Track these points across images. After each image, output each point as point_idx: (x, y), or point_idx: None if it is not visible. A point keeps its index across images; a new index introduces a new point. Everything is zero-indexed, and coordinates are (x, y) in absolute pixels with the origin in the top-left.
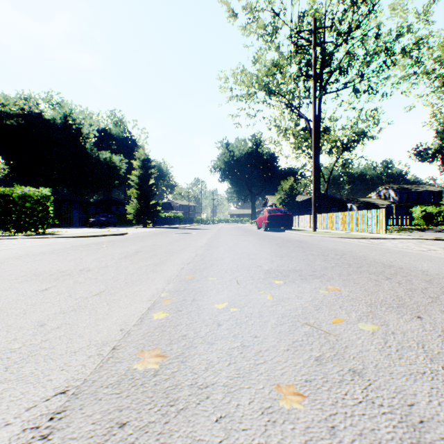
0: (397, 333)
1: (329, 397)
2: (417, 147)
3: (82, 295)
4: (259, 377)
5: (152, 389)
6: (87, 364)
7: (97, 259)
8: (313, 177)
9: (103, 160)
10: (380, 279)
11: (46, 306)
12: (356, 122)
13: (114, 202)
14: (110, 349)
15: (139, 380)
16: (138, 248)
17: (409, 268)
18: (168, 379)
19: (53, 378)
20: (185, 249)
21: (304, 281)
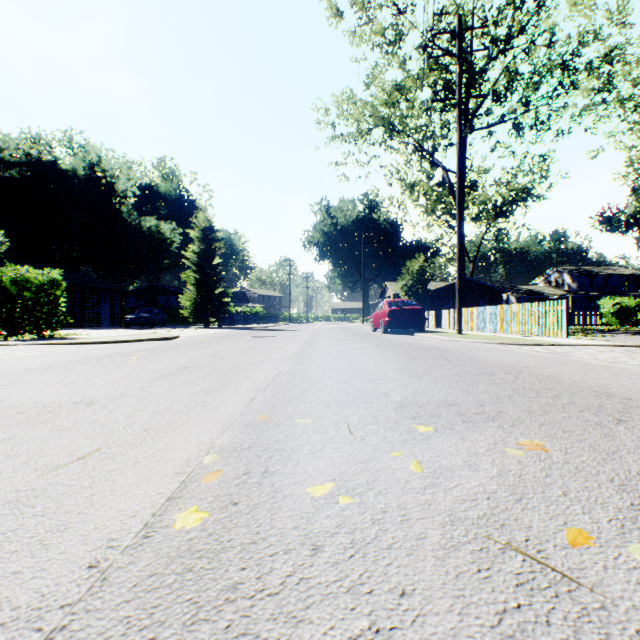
0: None
1: None
2: (604, 211)
3: (50, 460)
4: None
5: None
6: None
7: (114, 380)
8: (458, 253)
9: (146, 230)
10: (606, 422)
11: None
12: (516, 175)
13: (163, 291)
14: None
15: None
16: (187, 360)
17: None
18: None
19: None
20: (262, 363)
21: (470, 426)
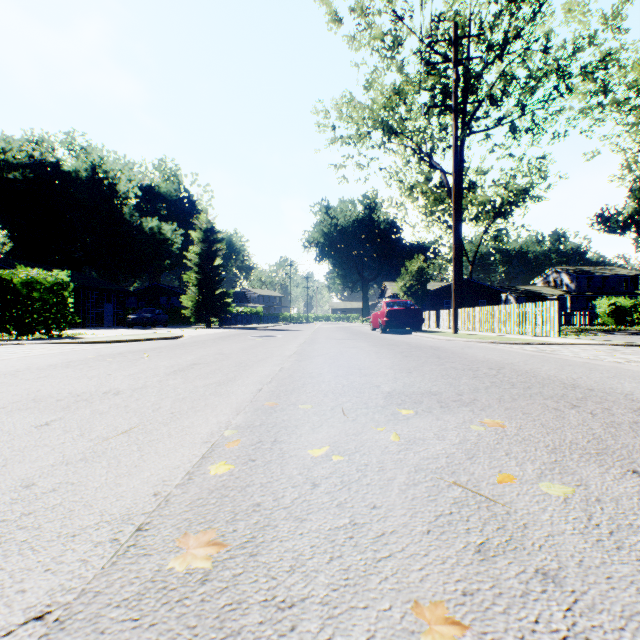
0: (606, 500)
1: (507, 627)
2: (602, 212)
3: (100, 433)
4: (382, 586)
5: (196, 611)
6: (89, 559)
7: (132, 375)
8: (453, 255)
9: (147, 231)
10: (562, 407)
11: (40, 453)
12: (515, 176)
13: (165, 291)
14: (133, 530)
15: (174, 592)
16: (195, 358)
17: (604, 390)
18: (225, 589)
19: (26, 587)
20: (265, 360)
21: (445, 410)
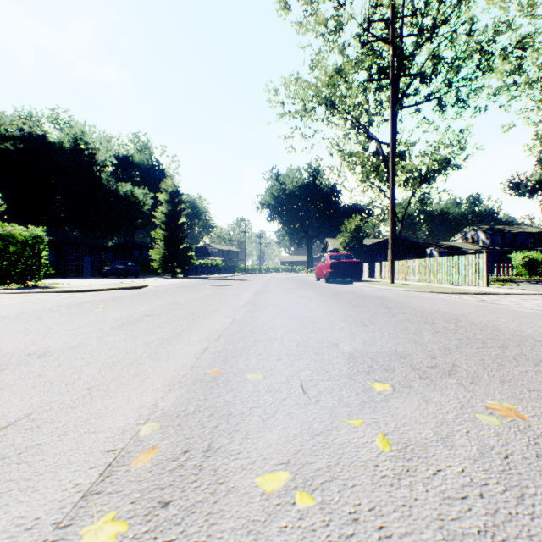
0: None
1: None
2: (513, 178)
3: None
4: None
5: None
6: None
7: (75, 329)
8: (391, 213)
9: (122, 194)
10: None
11: None
12: (438, 147)
13: (137, 246)
14: None
15: None
16: (149, 308)
17: None
18: None
19: None
20: (218, 311)
21: (428, 383)
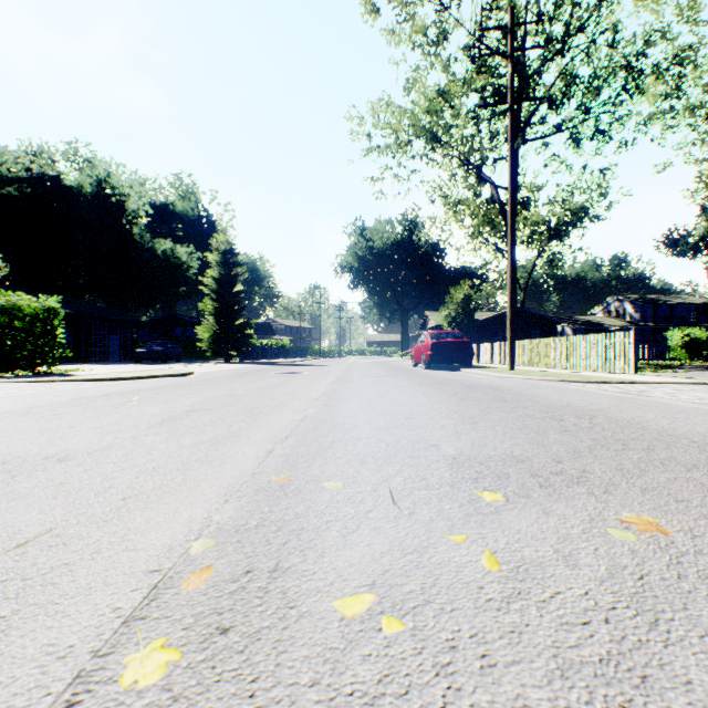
0: None
1: None
2: (670, 233)
3: None
4: None
5: None
6: None
7: (103, 427)
8: (510, 278)
9: (160, 254)
10: None
11: None
12: (572, 192)
13: (180, 321)
14: None
15: None
16: (197, 401)
17: None
18: None
19: None
20: (285, 404)
21: (550, 493)
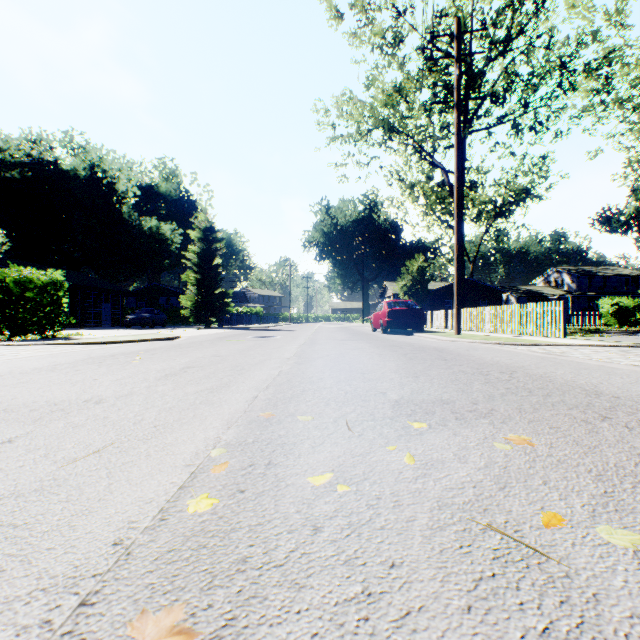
0: None
1: None
2: (603, 211)
3: (68, 453)
4: None
5: None
6: None
7: (120, 380)
8: (456, 254)
9: (146, 230)
10: (592, 418)
11: None
12: (516, 175)
13: (164, 291)
14: (74, 604)
15: None
16: (190, 360)
17: (631, 398)
18: None
19: None
20: (263, 363)
21: (462, 423)
